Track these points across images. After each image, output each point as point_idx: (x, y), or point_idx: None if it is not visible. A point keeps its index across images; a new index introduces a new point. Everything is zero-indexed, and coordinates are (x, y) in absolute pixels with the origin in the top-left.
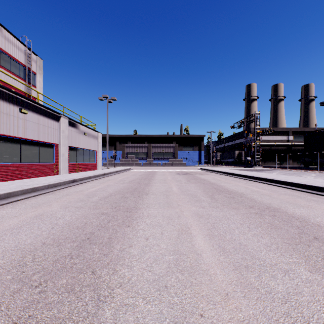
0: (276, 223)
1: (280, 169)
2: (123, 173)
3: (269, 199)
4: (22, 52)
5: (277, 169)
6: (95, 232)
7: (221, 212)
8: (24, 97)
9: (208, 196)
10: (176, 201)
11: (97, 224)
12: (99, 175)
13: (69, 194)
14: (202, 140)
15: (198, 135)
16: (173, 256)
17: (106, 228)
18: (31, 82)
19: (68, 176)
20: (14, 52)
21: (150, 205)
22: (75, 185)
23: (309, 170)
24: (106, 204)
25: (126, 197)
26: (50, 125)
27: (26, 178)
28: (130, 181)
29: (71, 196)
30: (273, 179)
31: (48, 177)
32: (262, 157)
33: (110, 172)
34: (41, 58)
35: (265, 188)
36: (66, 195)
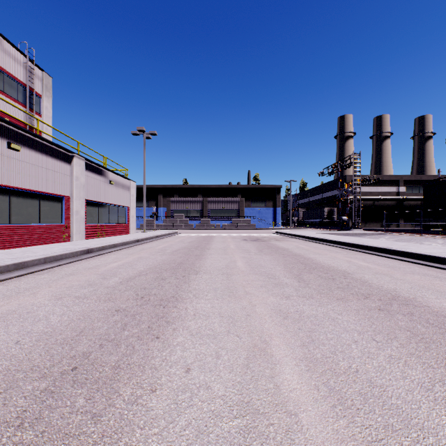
0: (421, 329)
1: (390, 233)
2: (165, 239)
3: (390, 282)
4: (20, 65)
5: (386, 233)
6: (92, 353)
7: (319, 308)
8: (14, 126)
9: (293, 277)
10: (243, 285)
11: (101, 333)
12: (129, 242)
13: (74, 273)
14: (278, 192)
15: (272, 185)
16: (239, 420)
17: (115, 342)
18: (34, 108)
19: (81, 244)
20: (9, 65)
21: (199, 294)
22: (89, 257)
23: (432, 235)
24: (128, 291)
25: (163, 278)
26: (57, 168)
27: (18, 247)
28: (174, 251)
29: (77, 276)
30: (387, 249)
31: (52, 246)
32: (363, 216)
33: (146, 237)
34: (49, 75)
35: (377, 262)
36: (69, 275)
